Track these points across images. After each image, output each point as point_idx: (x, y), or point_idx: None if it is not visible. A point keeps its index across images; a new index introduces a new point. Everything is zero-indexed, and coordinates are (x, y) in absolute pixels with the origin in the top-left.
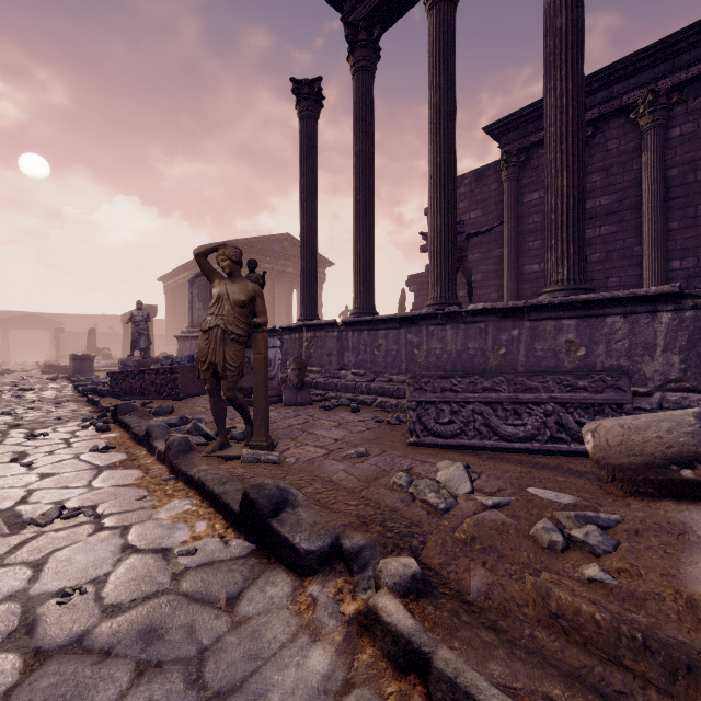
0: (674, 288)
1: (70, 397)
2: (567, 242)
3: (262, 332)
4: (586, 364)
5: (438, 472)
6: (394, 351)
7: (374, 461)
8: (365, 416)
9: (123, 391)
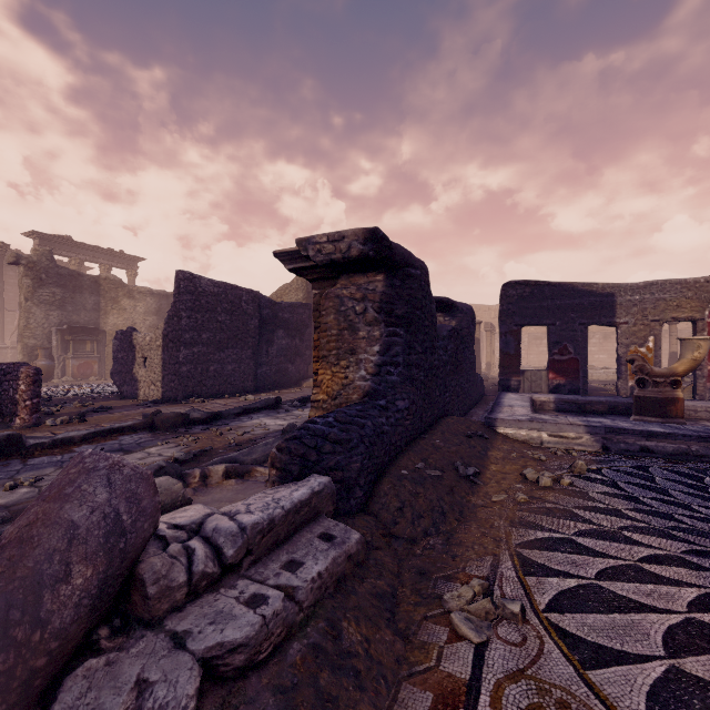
0: None
1: None
2: None
3: None
4: None
5: None
6: None
7: None
8: None
9: None
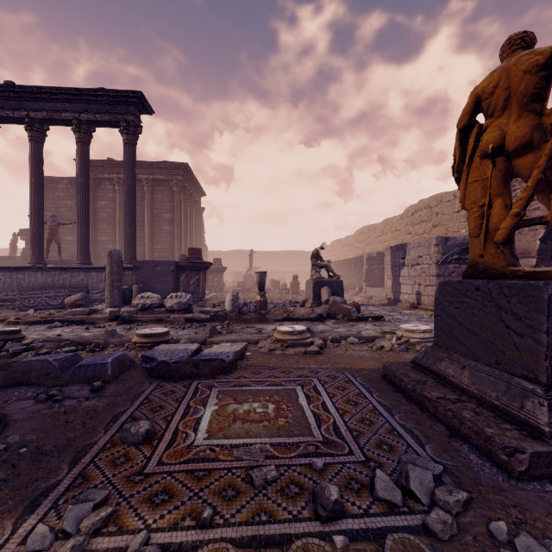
0: (105, 266)
1: None
2: (83, 249)
3: None
4: (87, 285)
5: (26, 312)
6: (10, 282)
7: (4, 314)
8: None
9: None
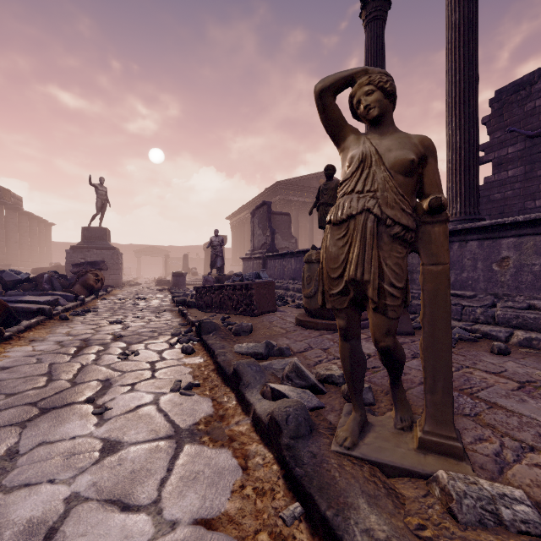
0: None
1: (167, 306)
2: None
3: (442, 222)
4: None
5: None
6: (537, 265)
7: None
8: (537, 367)
9: (205, 304)
